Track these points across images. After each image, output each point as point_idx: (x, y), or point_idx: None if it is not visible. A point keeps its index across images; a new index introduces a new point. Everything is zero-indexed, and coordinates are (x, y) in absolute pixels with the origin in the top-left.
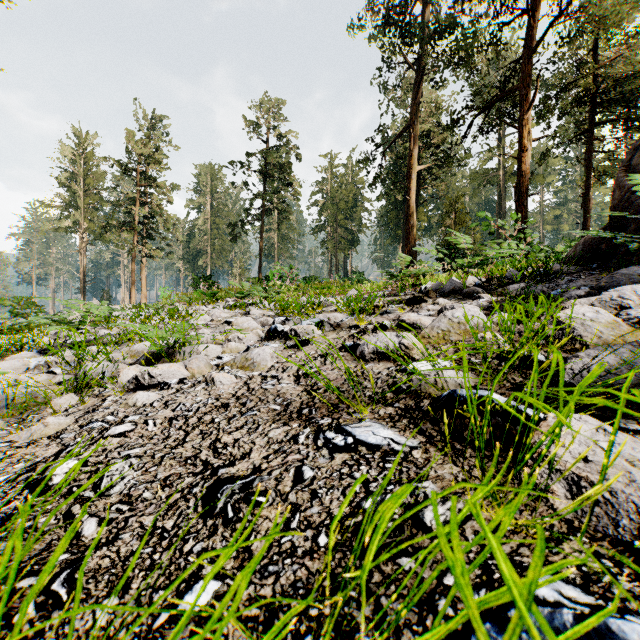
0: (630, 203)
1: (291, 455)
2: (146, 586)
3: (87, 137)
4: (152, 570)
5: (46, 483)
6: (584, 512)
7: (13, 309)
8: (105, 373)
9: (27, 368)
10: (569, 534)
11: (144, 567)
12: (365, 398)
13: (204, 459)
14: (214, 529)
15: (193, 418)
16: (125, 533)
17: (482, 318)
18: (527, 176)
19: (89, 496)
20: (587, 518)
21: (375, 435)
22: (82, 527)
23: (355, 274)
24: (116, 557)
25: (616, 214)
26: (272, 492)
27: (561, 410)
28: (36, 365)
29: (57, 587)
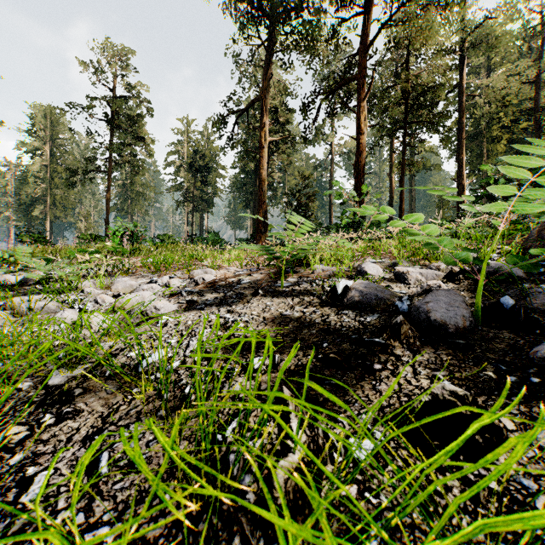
0: None
1: None
2: None
3: None
4: None
5: None
6: None
7: None
8: None
9: None
10: None
11: None
12: None
13: None
14: None
15: None
16: None
17: None
18: (364, 156)
19: None
20: None
21: None
22: None
23: (210, 234)
24: None
25: None
26: None
27: None
28: None
29: None
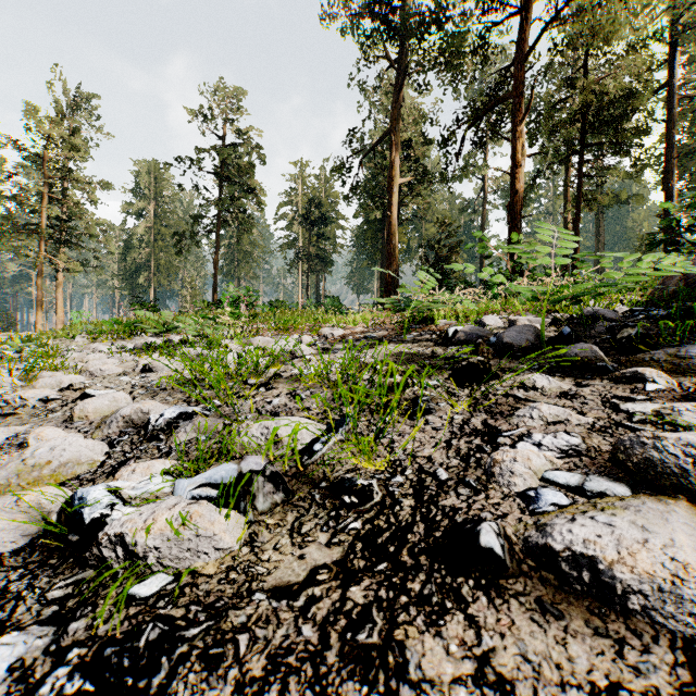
0: None
1: None
2: None
3: None
4: None
5: None
6: None
7: None
8: None
9: None
10: None
11: None
12: None
13: None
14: None
15: None
16: None
17: None
18: (521, 195)
19: None
20: None
21: None
22: None
23: (329, 299)
24: None
25: None
26: None
27: None
28: None
29: None
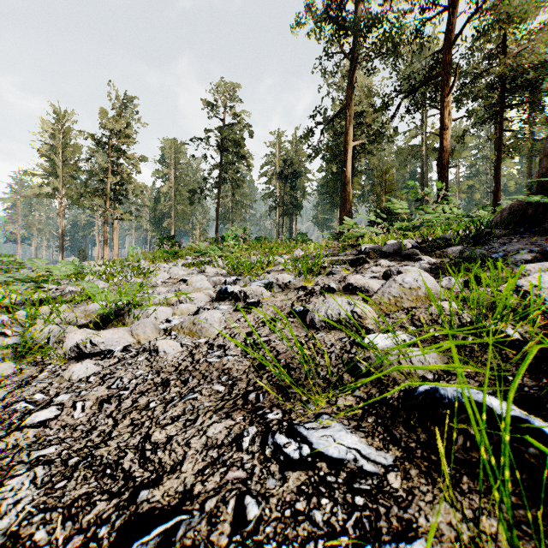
0: None
1: (232, 470)
2: None
3: (65, 114)
4: None
5: None
6: None
7: None
8: (50, 338)
9: None
10: None
11: None
12: (319, 380)
13: (127, 468)
14: None
15: (127, 400)
16: None
17: (433, 283)
18: (448, 151)
19: None
20: None
21: (337, 443)
22: None
23: (299, 235)
24: None
25: None
26: (202, 547)
27: None
28: None
29: None
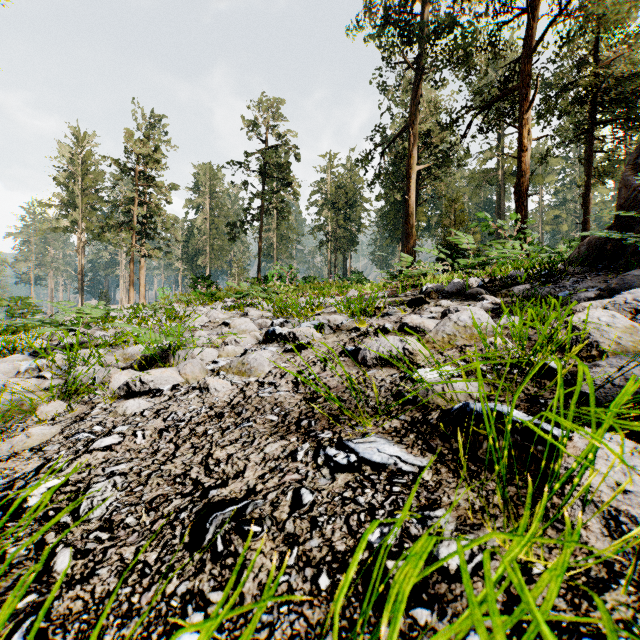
0: (637, 202)
1: (289, 474)
2: (121, 638)
3: (85, 136)
4: (129, 617)
5: (21, 505)
6: (625, 553)
7: (10, 309)
8: (96, 378)
9: (18, 372)
10: (610, 581)
11: (120, 612)
12: (368, 409)
13: (194, 477)
14: (201, 565)
15: (185, 429)
16: (102, 568)
17: (489, 321)
18: (527, 176)
19: (66, 522)
20: (632, 563)
21: (380, 452)
22: (55, 560)
23: (354, 274)
24: (90, 598)
25: (626, 213)
26: (267, 520)
27: (594, 433)
28: (27, 369)
29: (18, 639)
